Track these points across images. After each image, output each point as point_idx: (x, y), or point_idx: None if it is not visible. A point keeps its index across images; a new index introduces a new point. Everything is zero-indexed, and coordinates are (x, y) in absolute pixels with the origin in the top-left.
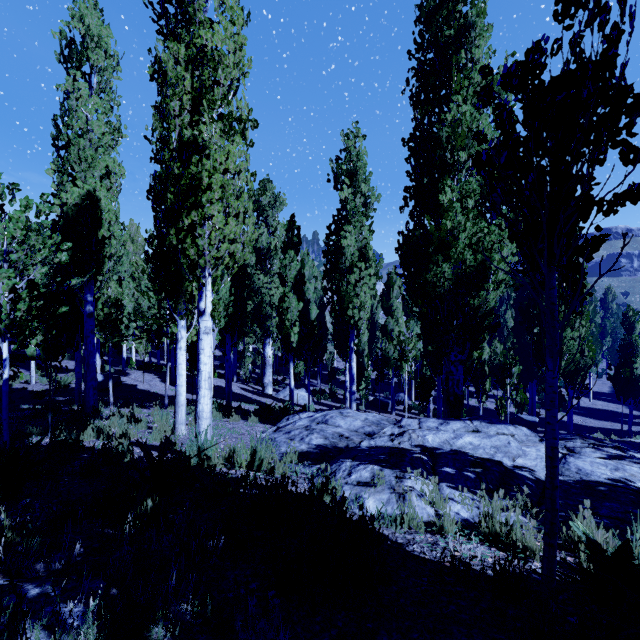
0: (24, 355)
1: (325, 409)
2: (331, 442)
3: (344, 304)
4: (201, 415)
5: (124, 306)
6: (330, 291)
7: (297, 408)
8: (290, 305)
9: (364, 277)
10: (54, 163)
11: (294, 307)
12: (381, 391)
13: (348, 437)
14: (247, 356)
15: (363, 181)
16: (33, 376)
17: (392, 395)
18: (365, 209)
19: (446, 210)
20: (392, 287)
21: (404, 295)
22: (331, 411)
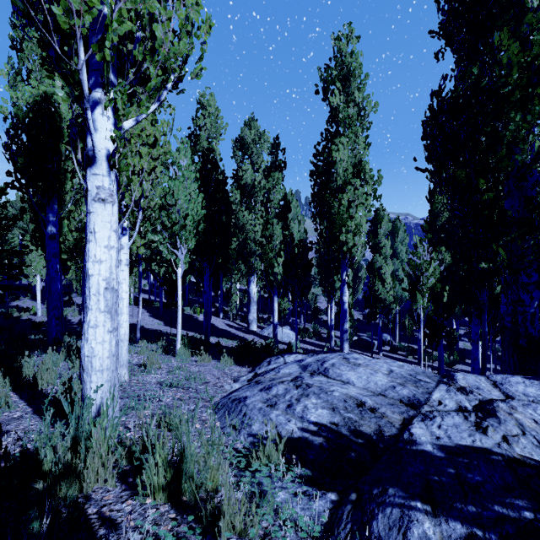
0: (9, 285)
1: (318, 351)
2: (345, 419)
3: (335, 228)
4: (89, 363)
5: None
6: (318, 216)
7: (281, 346)
8: (274, 233)
9: (358, 199)
10: (8, 63)
11: (278, 235)
12: (363, 331)
13: (374, 409)
14: (233, 294)
15: (357, 86)
16: (39, 308)
17: (379, 335)
18: (360, 118)
19: (535, 20)
20: (379, 223)
21: (449, 178)
22: (329, 355)
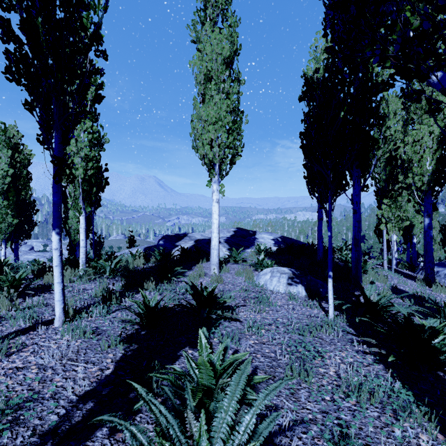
0: None
1: None
2: None
3: None
4: None
5: (418, 247)
6: None
7: None
8: None
9: None
10: None
11: None
12: None
13: None
14: None
15: None
16: None
17: None
18: None
19: None
20: None
21: None
22: None
